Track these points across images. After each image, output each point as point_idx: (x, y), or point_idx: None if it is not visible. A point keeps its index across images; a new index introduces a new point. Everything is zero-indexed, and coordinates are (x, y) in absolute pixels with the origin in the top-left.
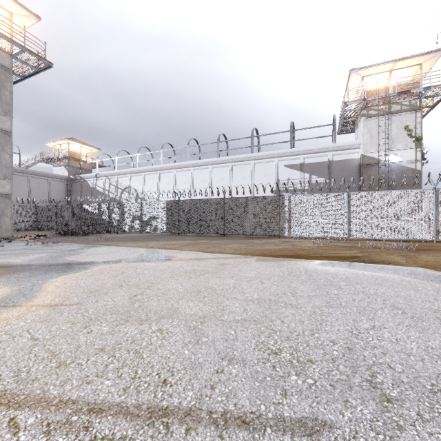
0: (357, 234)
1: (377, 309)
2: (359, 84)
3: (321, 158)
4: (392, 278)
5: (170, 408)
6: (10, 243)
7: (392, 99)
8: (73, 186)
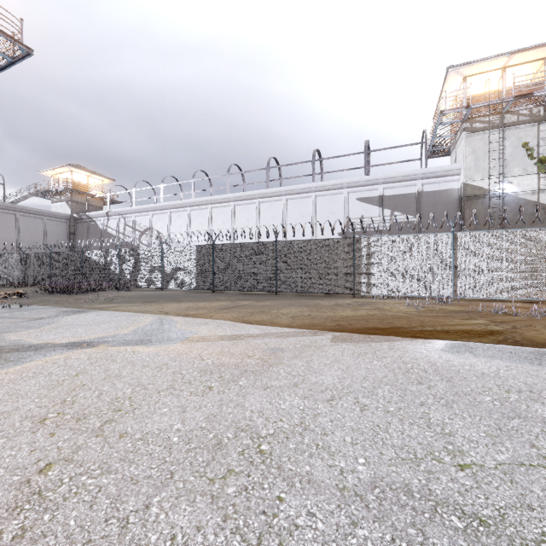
0: (466, 292)
1: None
2: (458, 88)
3: (407, 188)
4: None
5: None
6: None
7: (506, 106)
8: (77, 228)
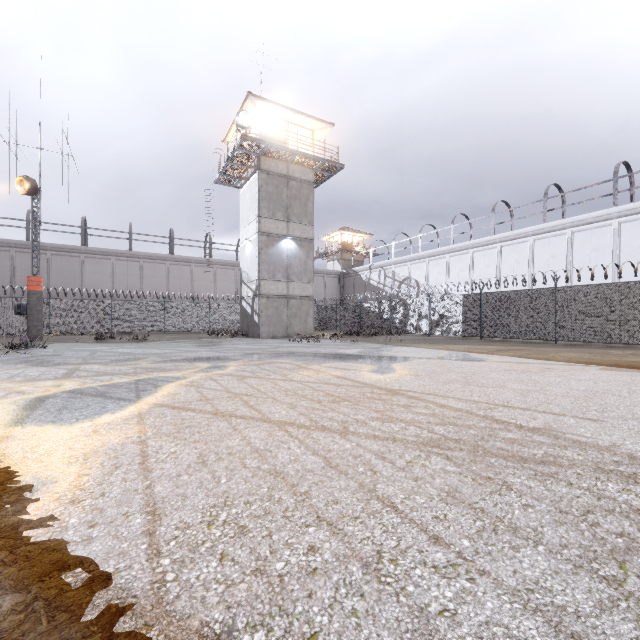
0: None
1: None
2: None
3: None
4: None
5: (513, 406)
6: (320, 340)
7: None
8: (345, 281)
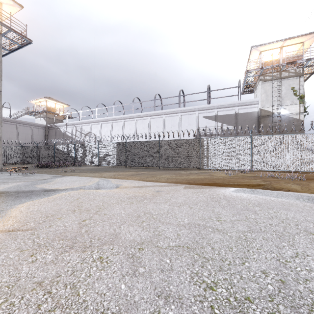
0: (258, 167)
1: (294, 234)
2: (257, 57)
3: (230, 111)
4: (295, 203)
5: None
6: None
7: (282, 68)
8: (49, 132)
